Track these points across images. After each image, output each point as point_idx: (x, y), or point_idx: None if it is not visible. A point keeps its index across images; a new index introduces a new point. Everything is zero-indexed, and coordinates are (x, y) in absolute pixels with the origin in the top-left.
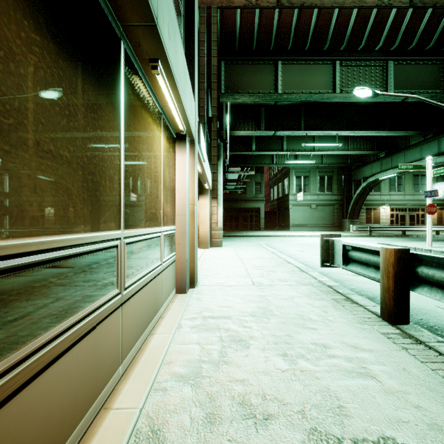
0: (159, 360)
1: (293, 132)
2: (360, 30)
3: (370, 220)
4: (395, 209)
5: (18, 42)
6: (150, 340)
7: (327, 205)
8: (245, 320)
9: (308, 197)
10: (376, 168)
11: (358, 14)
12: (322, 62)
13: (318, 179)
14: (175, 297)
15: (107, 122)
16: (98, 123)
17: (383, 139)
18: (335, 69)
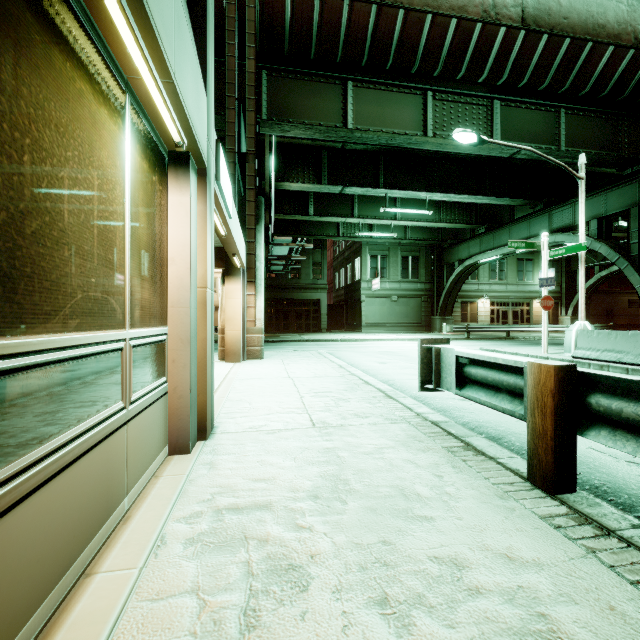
0: None
1: (367, 191)
2: (460, 51)
3: (466, 317)
4: (496, 303)
5: None
6: (79, 597)
7: (412, 297)
8: (299, 511)
9: (387, 285)
10: (474, 247)
11: (457, 28)
12: (409, 90)
13: (401, 260)
14: (165, 463)
15: None
16: None
17: (484, 209)
18: (426, 103)
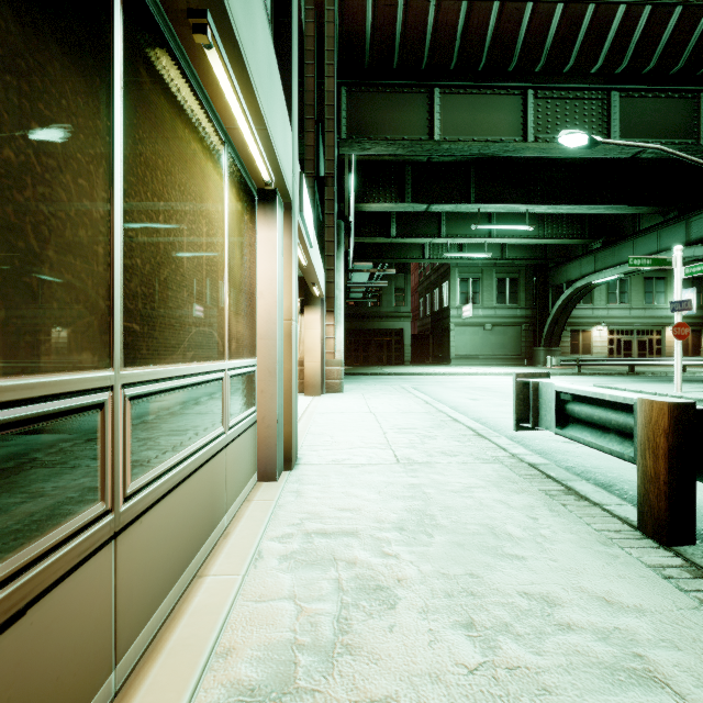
0: (207, 644)
1: (457, 207)
2: (567, 40)
3: (578, 348)
4: (616, 331)
5: None
6: (195, 592)
7: (510, 325)
8: (385, 540)
9: (480, 312)
10: (587, 266)
11: (564, 13)
12: (505, 91)
13: (496, 283)
14: (255, 489)
15: (66, 114)
16: (35, 106)
17: (599, 220)
18: (526, 103)
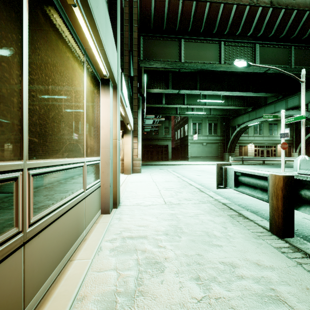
0: (73, 294)
1: (191, 91)
2: (238, 21)
3: (242, 153)
4: (257, 146)
5: None
6: (68, 268)
7: (214, 143)
8: (159, 240)
9: (201, 137)
10: (246, 118)
11: (236, 9)
12: (212, 41)
13: (208, 125)
14: (99, 217)
15: None
16: None
17: (251, 99)
18: (221, 47)
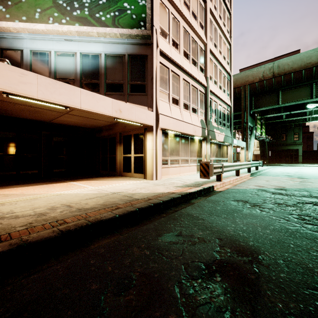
0: None
1: (302, 111)
2: None
3: None
4: None
5: (218, 150)
6: None
7: None
8: None
9: None
10: None
11: (316, 68)
12: (304, 85)
13: None
14: None
15: (220, 150)
16: (220, 151)
17: None
18: (312, 87)
